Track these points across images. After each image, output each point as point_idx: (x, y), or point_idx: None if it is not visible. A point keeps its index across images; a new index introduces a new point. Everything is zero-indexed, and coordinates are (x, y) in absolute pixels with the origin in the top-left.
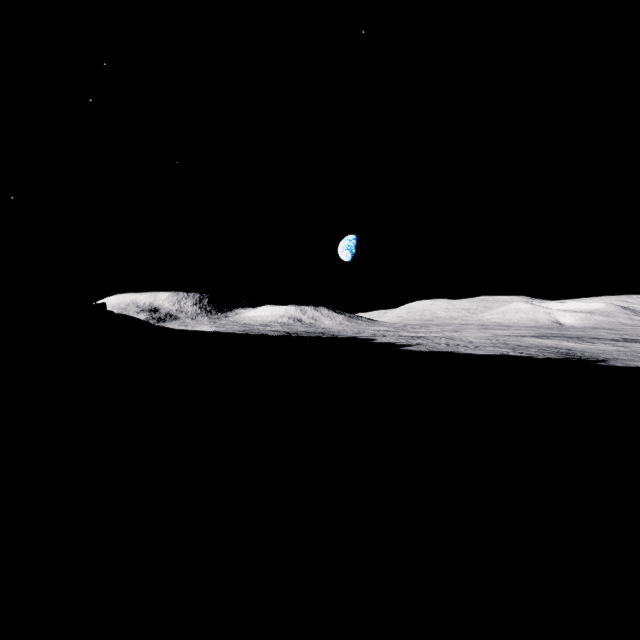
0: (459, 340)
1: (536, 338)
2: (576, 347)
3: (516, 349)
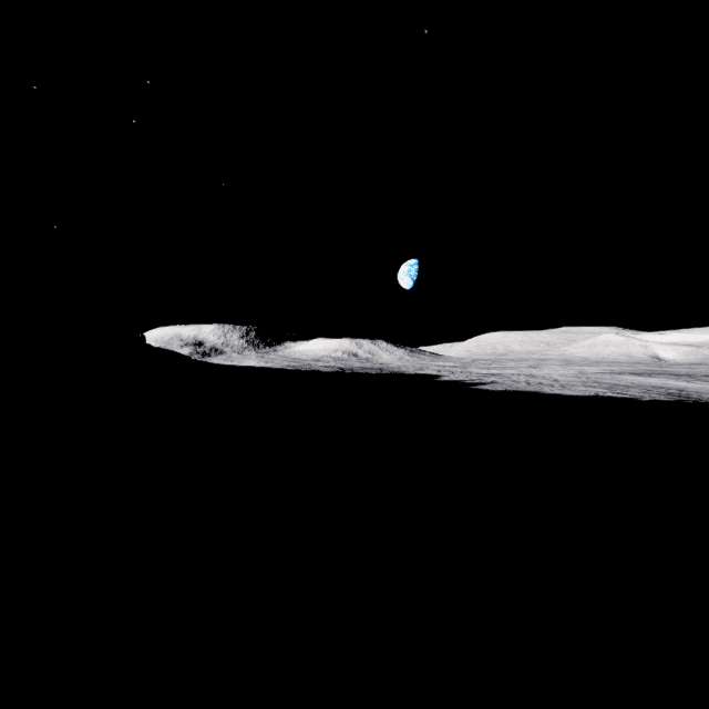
0: (541, 378)
1: (636, 376)
2: (689, 387)
3: (613, 389)
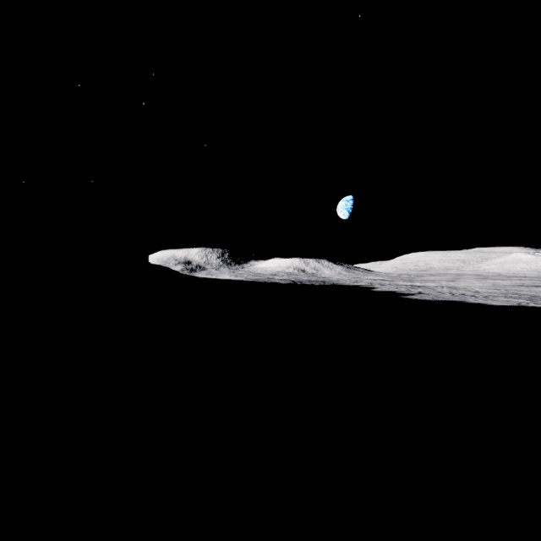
0: (463, 289)
1: None
2: None
3: (534, 300)
